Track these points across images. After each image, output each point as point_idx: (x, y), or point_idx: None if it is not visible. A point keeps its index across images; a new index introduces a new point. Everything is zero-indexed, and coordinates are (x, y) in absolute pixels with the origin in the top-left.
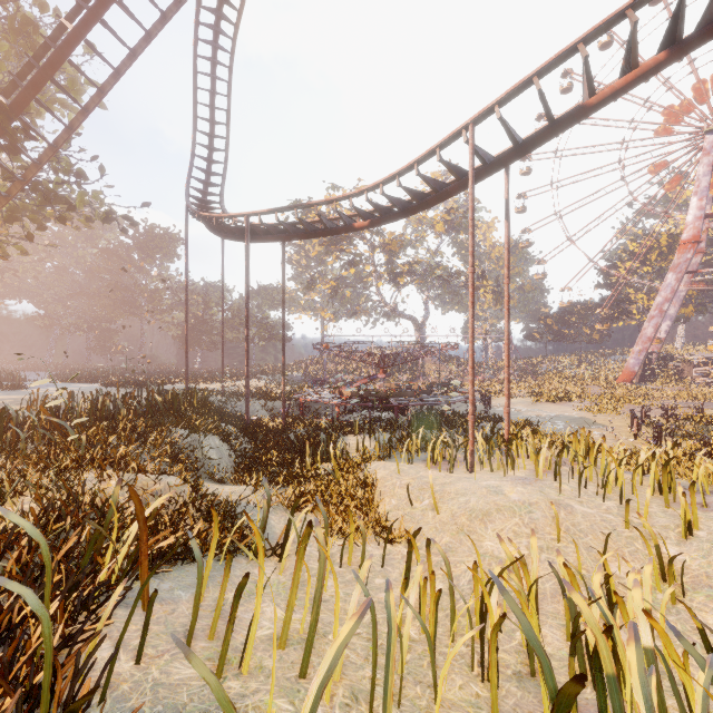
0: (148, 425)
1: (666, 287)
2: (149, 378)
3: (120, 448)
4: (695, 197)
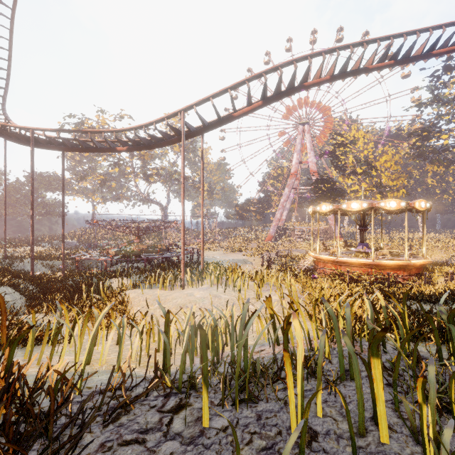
0: None
1: (285, 195)
2: None
3: None
4: (296, 153)
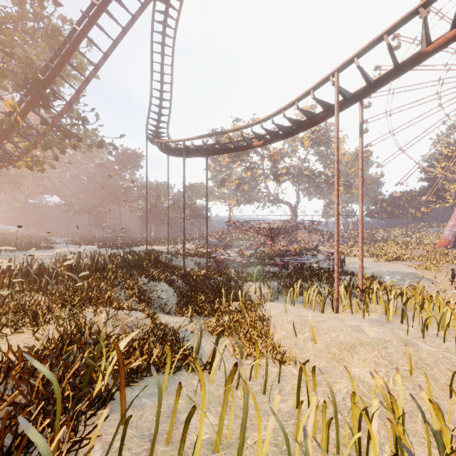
0: (124, 275)
1: None
2: (124, 242)
3: (107, 293)
4: None
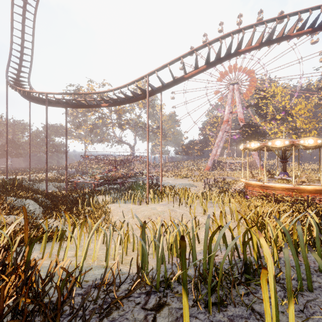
0: None
1: (219, 137)
2: None
3: None
4: (227, 106)
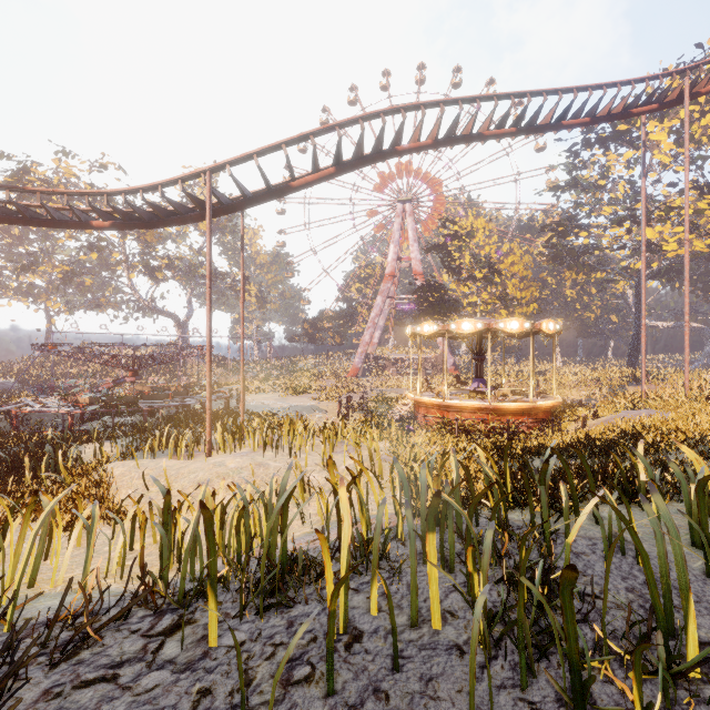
0: None
1: (377, 306)
2: None
3: None
4: (393, 245)
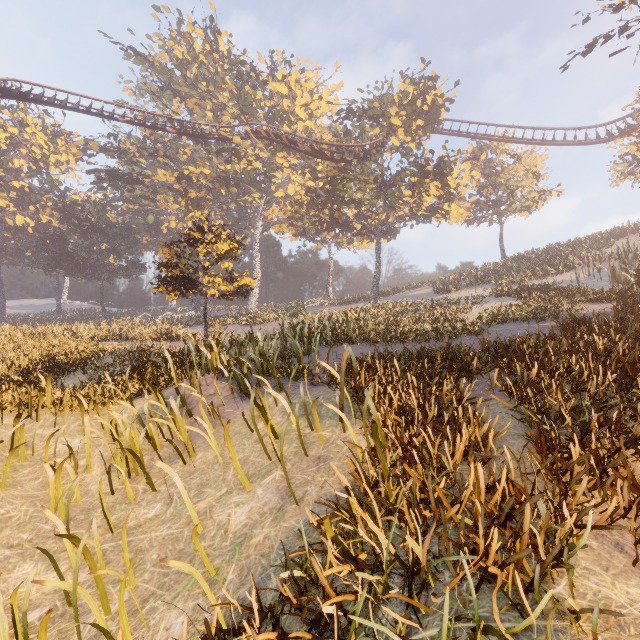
0: None
1: None
2: None
3: None
4: None
